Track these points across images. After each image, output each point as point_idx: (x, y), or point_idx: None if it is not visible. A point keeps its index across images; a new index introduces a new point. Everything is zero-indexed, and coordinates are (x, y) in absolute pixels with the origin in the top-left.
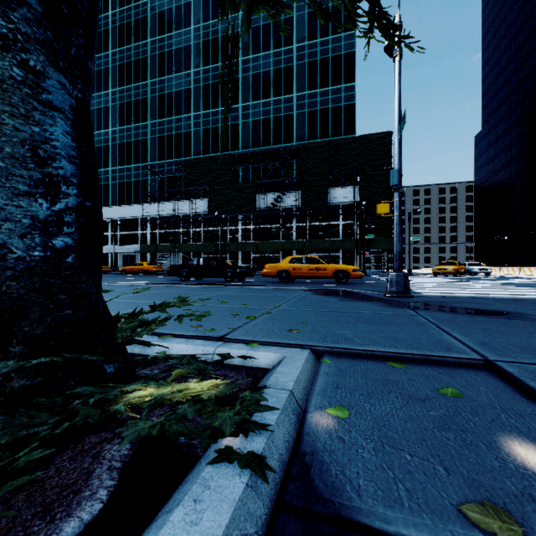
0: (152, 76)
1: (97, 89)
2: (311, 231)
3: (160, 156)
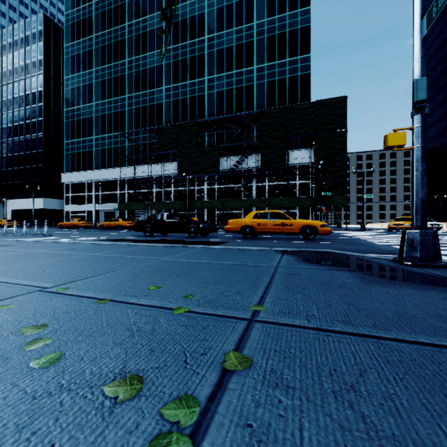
0: (129, 55)
1: (83, 68)
2: (269, 190)
3: (136, 125)
